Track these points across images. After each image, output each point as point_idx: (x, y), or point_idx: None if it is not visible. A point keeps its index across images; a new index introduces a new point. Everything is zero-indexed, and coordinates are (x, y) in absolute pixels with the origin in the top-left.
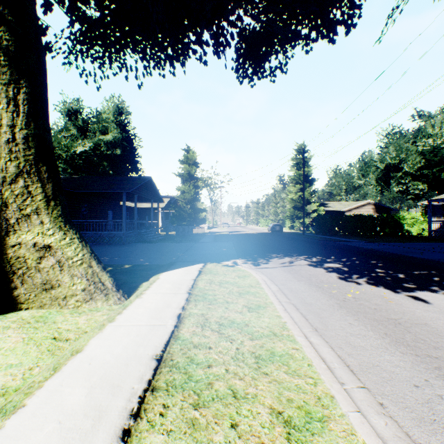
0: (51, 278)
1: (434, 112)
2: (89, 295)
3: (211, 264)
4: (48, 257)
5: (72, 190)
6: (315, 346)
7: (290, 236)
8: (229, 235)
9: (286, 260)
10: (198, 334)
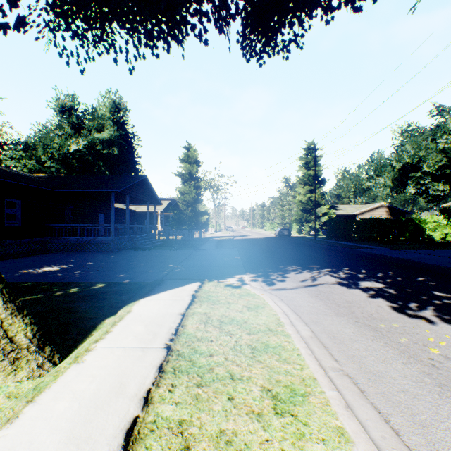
0: None
1: None
2: None
3: (211, 283)
4: None
5: (51, 189)
6: None
7: (300, 242)
8: (234, 240)
9: (306, 276)
10: None
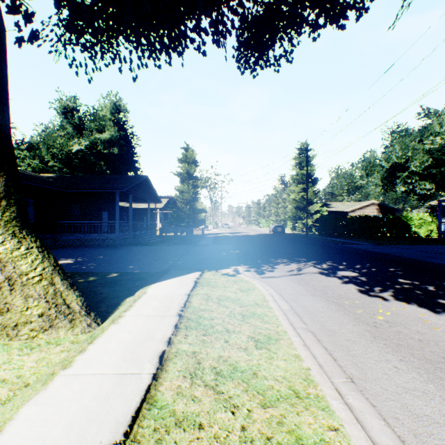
0: None
1: (442, 109)
2: (49, 321)
3: (210, 273)
4: None
5: (61, 189)
6: (358, 415)
7: (293, 238)
8: (230, 237)
9: (293, 267)
10: (184, 393)
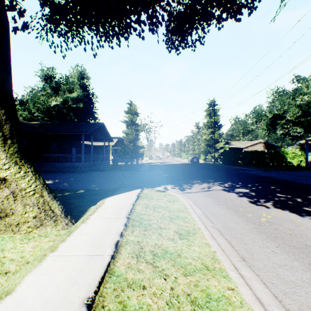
0: (5, 207)
1: (308, 77)
2: (40, 221)
3: (147, 189)
4: (3, 188)
5: (44, 132)
6: (247, 281)
7: (205, 166)
8: (161, 165)
9: (204, 186)
10: (132, 267)
